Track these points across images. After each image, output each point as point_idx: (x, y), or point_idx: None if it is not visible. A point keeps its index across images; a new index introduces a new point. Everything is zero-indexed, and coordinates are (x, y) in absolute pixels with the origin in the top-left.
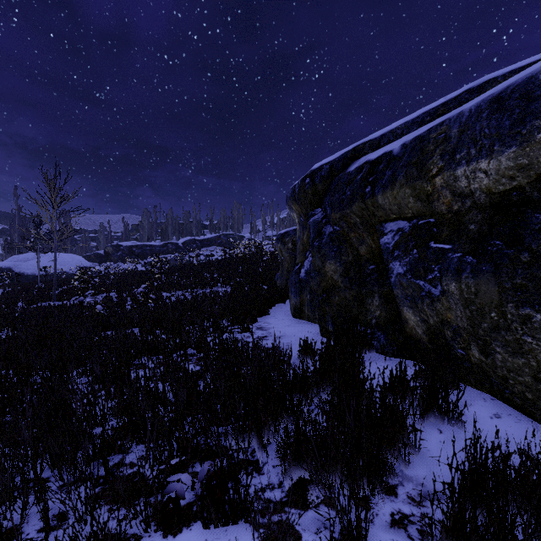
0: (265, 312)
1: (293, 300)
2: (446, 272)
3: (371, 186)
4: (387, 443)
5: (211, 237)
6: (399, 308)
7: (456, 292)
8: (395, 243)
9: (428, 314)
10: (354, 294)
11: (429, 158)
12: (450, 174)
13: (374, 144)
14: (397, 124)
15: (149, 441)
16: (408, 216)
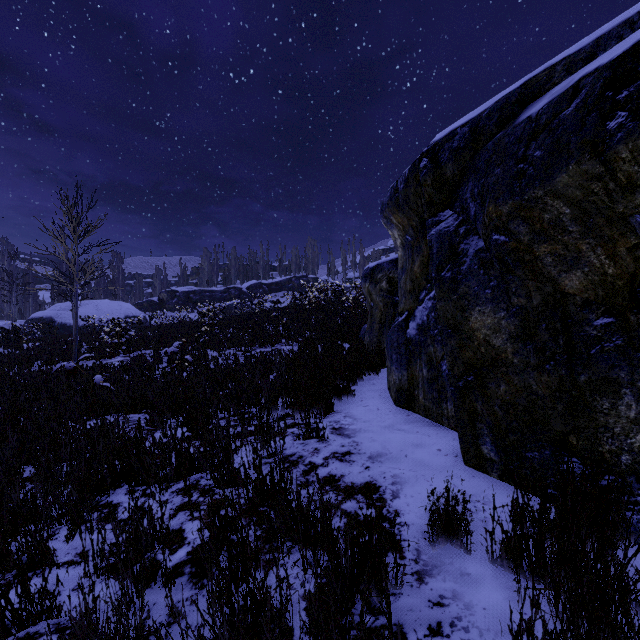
0: (347, 393)
1: (395, 375)
2: None
3: (631, 108)
4: None
5: (281, 281)
6: None
7: None
8: None
9: None
10: (553, 383)
11: None
12: None
13: (579, 59)
14: (639, 7)
15: None
16: None
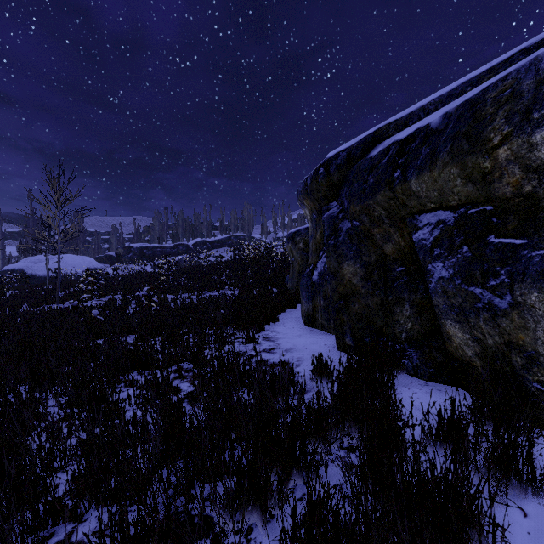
0: (274, 319)
1: (305, 306)
2: (522, 277)
3: (401, 169)
4: (451, 541)
5: (222, 239)
6: (439, 322)
7: (540, 305)
8: (434, 238)
9: (485, 332)
10: (378, 302)
11: (488, 124)
12: (522, 141)
13: (401, 124)
14: (429, 99)
15: (112, 503)
16: (453, 205)
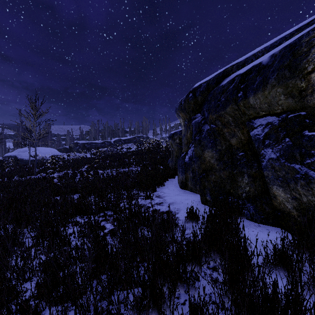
0: (162, 184)
1: (180, 177)
2: None
3: (243, 91)
4: None
5: (130, 138)
6: (268, 186)
7: None
8: (265, 134)
9: (301, 193)
10: (227, 174)
11: (303, 58)
12: None
13: (240, 65)
14: (258, 49)
15: (60, 303)
16: (277, 112)
